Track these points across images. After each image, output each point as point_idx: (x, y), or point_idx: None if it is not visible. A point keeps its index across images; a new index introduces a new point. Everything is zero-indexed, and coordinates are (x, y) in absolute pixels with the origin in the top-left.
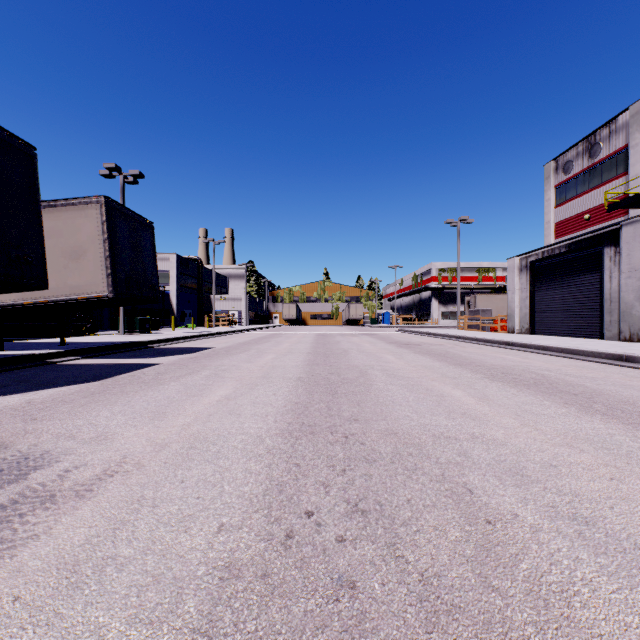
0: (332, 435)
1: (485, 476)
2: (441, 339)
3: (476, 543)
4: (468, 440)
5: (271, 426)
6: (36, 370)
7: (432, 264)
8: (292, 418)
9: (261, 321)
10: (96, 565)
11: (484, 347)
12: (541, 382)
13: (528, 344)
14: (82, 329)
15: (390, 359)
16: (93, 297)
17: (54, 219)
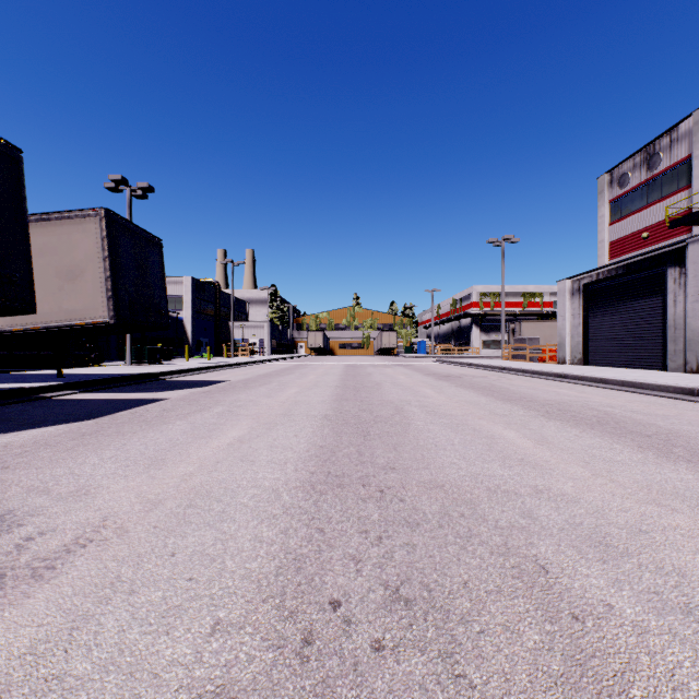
0: (364, 489)
1: (560, 546)
2: (484, 370)
3: (564, 653)
4: (531, 495)
5: (290, 477)
6: (24, 406)
7: (473, 288)
8: (316, 466)
9: (285, 351)
10: (34, 691)
11: (533, 379)
12: (605, 421)
13: (583, 376)
14: (85, 359)
15: (429, 393)
16: (92, 323)
17: (47, 234)
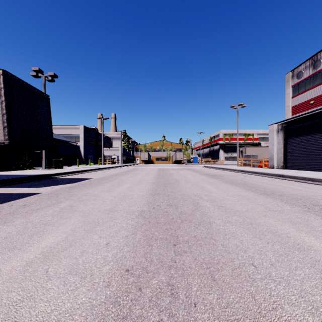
0: None
1: None
2: (232, 172)
3: None
4: None
5: None
6: None
7: (220, 131)
8: None
9: (129, 161)
10: None
11: (264, 178)
12: None
13: (296, 176)
14: (21, 166)
15: (210, 188)
16: None
17: None
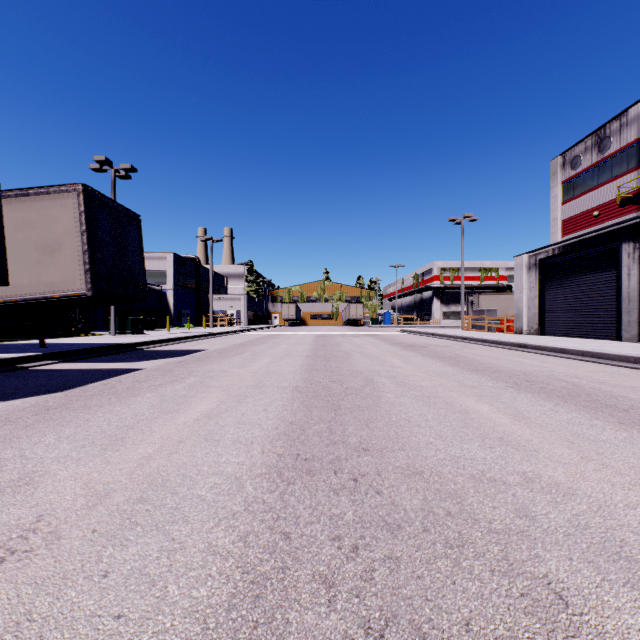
0: (336, 476)
1: (572, 561)
2: (446, 340)
3: None
4: (522, 485)
5: (256, 460)
6: (0, 377)
7: (434, 263)
8: (284, 447)
9: (260, 321)
10: None
11: (495, 349)
12: (576, 393)
13: (543, 346)
14: (72, 330)
15: (397, 363)
16: (70, 295)
17: (27, 209)
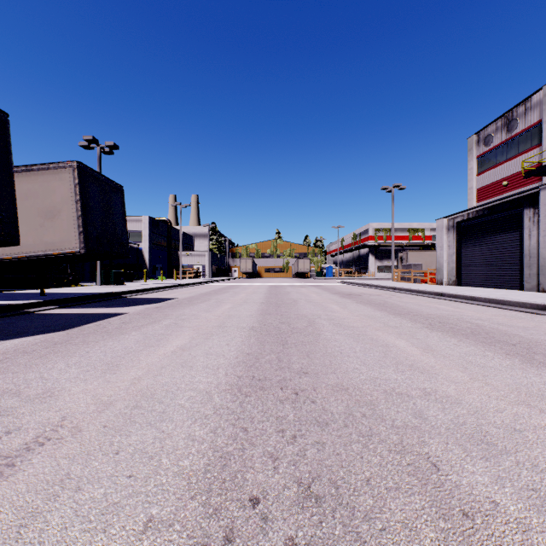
0: (282, 391)
1: (448, 445)
2: (379, 290)
3: None
4: (421, 397)
5: (221, 380)
6: (11, 319)
7: (369, 225)
8: (243, 371)
9: (222, 274)
10: None
11: (418, 297)
12: (478, 332)
13: (457, 295)
14: (64, 281)
15: (335, 309)
16: (66, 253)
17: (31, 182)
